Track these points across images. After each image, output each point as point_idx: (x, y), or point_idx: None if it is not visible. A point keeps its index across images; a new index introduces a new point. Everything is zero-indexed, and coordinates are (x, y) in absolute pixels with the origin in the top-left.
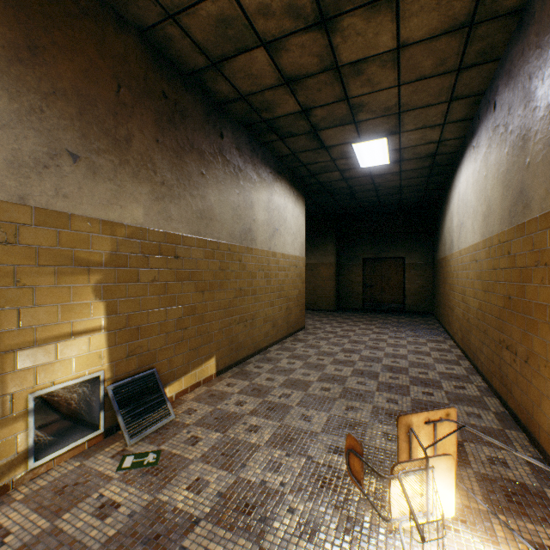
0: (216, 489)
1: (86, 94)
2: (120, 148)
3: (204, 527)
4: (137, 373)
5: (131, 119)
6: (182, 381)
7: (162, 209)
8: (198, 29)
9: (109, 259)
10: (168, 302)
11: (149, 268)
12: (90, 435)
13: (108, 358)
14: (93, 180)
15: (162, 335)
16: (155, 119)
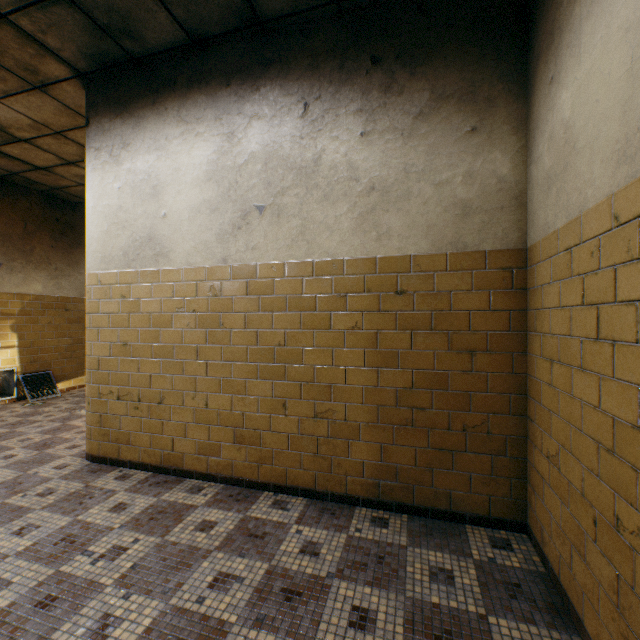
0: (66, 407)
1: (7, 233)
2: (28, 255)
3: (54, 412)
4: (39, 372)
5: (34, 239)
6: (72, 381)
7: (57, 283)
8: (74, 192)
9: (21, 312)
10: (61, 335)
11: (47, 316)
12: (9, 397)
13: (20, 362)
14: (11, 274)
15: (57, 353)
16: (51, 235)
